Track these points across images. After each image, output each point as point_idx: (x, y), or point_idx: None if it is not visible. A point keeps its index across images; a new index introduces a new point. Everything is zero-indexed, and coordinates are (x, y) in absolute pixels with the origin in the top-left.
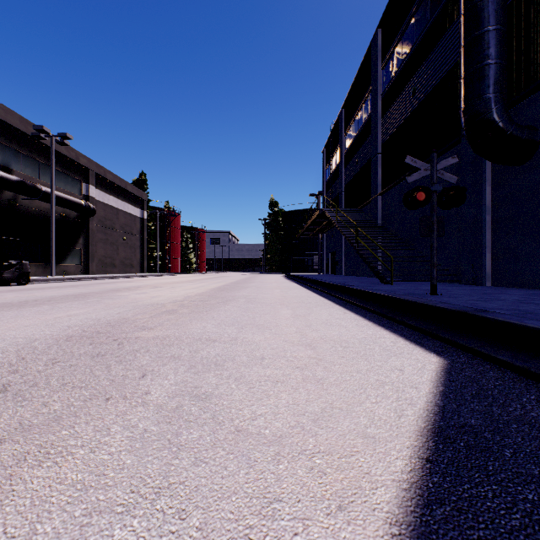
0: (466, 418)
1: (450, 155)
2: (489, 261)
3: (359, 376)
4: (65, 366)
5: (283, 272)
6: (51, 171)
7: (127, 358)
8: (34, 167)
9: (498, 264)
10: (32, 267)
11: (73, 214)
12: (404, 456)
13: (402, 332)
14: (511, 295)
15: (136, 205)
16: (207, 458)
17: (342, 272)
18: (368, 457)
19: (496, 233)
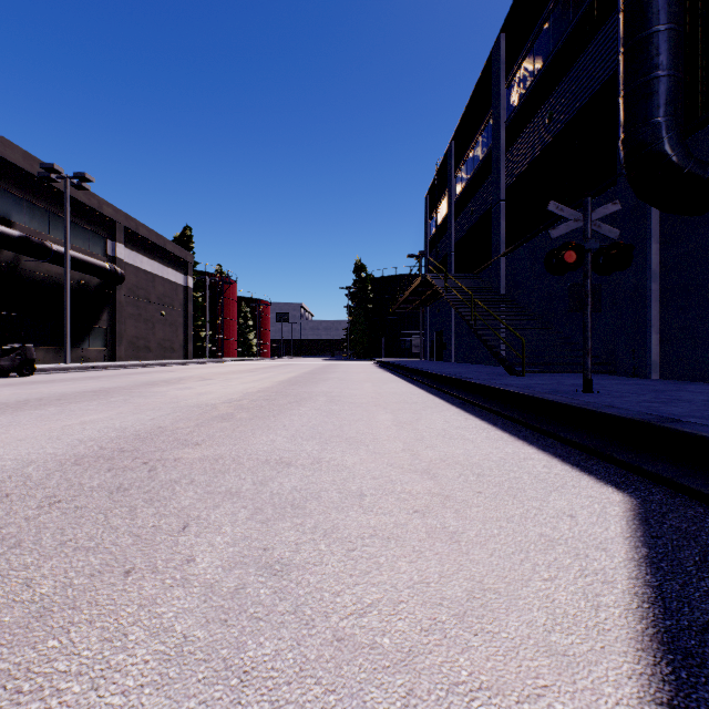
0: (704, 613)
1: (600, 202)
2: (656, 346)
3: (512, 528)
4: (67, 509)
5: (373, 357)
6: (65, 224)
7: (162, 494)
8: (42, 219)
9: (668, 349)
10: (39, 352)
11: (95, 281)
12: (628, 697)
13: (555, 449)
14: (695, 394)
15: (178, 269)
16: (290, 703)
17: (452, 359)
18: (567, 701)
19: (666, 307)
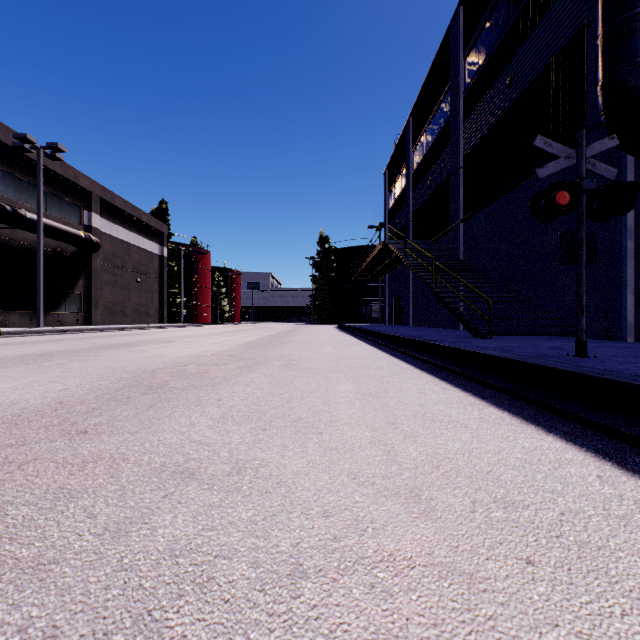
0: None
1: None
2: (632, 306)
3: None
4: None
5: (336, 322)
6: (39, 193)
7: None
8: (17, 188)
9: None
10: (15, 316)
11: (71, 249)
12: None
13: (590, 441)
14: None
15: (153, 239)
16: None
17: (410, 323)
18: None
19: None
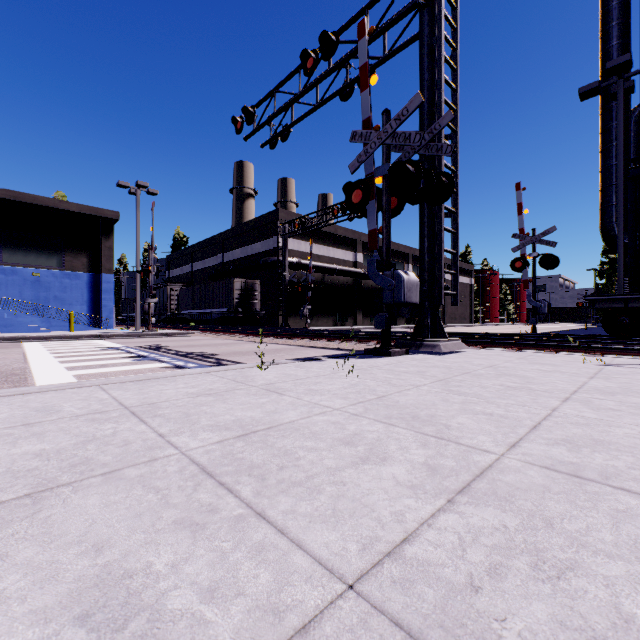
0: None
1: None
2: None
3: None
4: None
5: None
6: None
7: None
8: None
9: None
10: None
11: None
12: None
13: None
14: None
15: (467, 276)
16: None
17: None
18: None
19: None
